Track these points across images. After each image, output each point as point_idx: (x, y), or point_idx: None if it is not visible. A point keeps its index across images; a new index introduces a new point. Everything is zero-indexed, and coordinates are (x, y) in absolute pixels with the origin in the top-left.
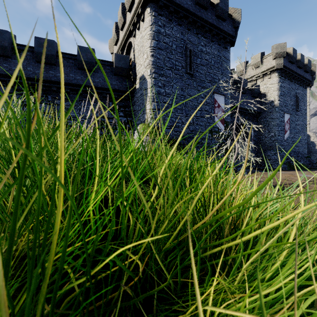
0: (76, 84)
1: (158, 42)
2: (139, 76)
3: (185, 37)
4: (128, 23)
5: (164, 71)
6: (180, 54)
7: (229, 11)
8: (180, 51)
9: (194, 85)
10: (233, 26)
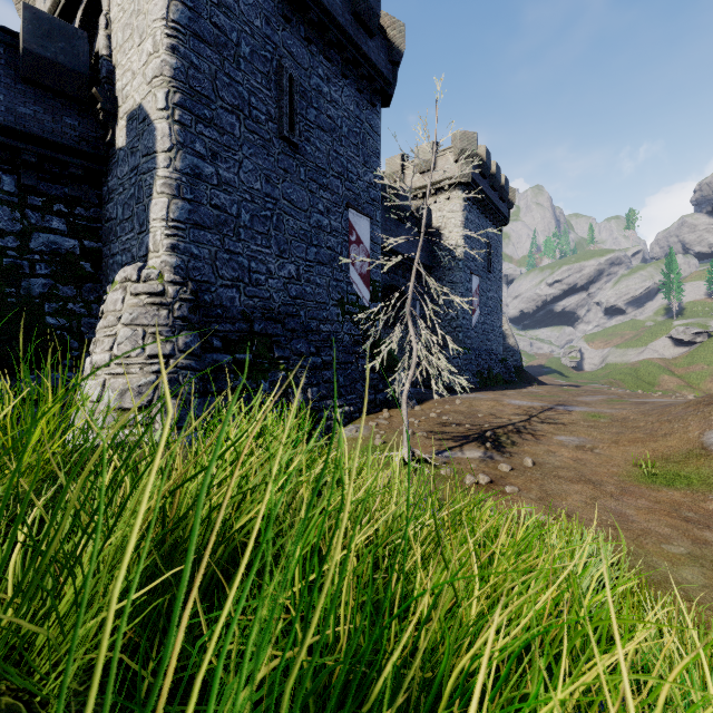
0: None
1: (193, 16)
2: (128, 107)
3: (279, 36)
4: None
5: (215, 110)
6: (262, 78)
7: (380, 20)
8: (263, 70)
9: (301, 175)
10: (389, 57)
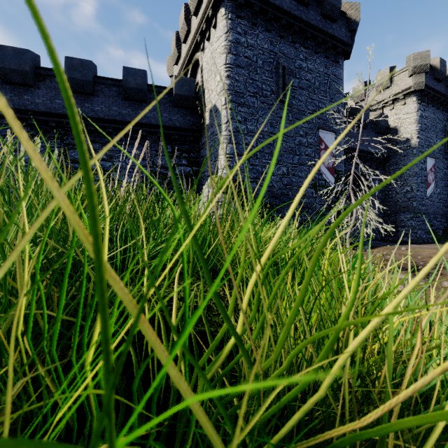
0: (120, 122)
1: (236, 57)
2: (210, 106)
3: (277, 48)
4: (194, 32)
5: (246, 98)
6: (268, 74)
7: (342, 7)
8: (269, 69)
9: (289, 118)
10: (348, 28)
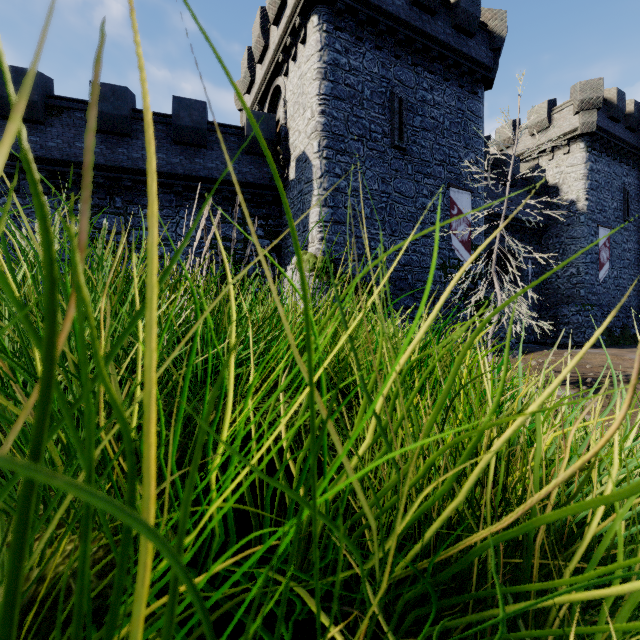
0: (169, 174)
1: (334, 85)
2: (297, 154)
3: (391, 73)
4: (273, 48)
5: (347, 143)
6: (379, 109)
7: (482, 17)
8: (380, 102)
9: (408, 171)
10: (490, 46)
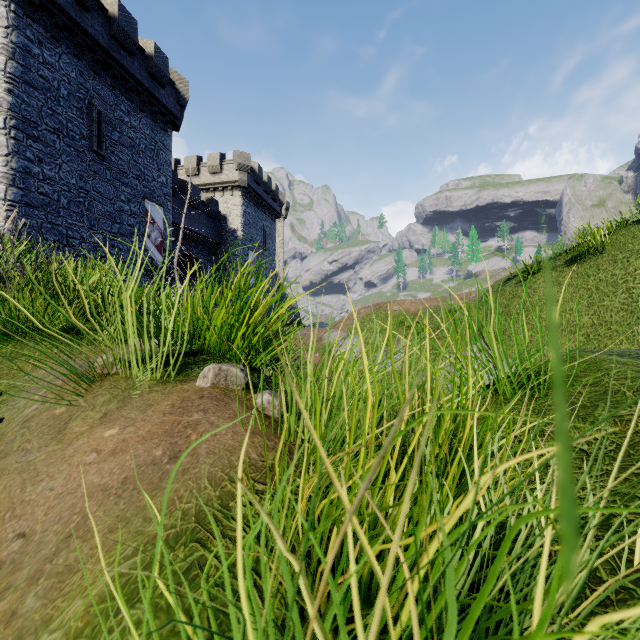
0: None
1: (25, 70)
2: None
3: (90, 84)
4: None
5: (41, 131)
6: (77, 111)
7: (171, 74)
8: (78, 106)
9: (107, 176)
10: (177, 101)
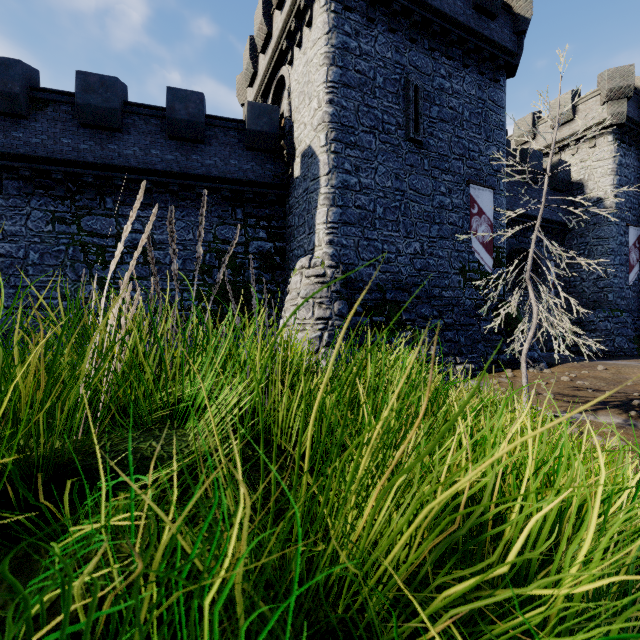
0: (164, 172)
1: (343, 72)
2: (302, 149)
3: (405, 58)
4: (277, 35)
5: (358, 135)
6: (392, 97)
7: None
8: (393, 91)
9: (424, 166)
10: (513, 29)
